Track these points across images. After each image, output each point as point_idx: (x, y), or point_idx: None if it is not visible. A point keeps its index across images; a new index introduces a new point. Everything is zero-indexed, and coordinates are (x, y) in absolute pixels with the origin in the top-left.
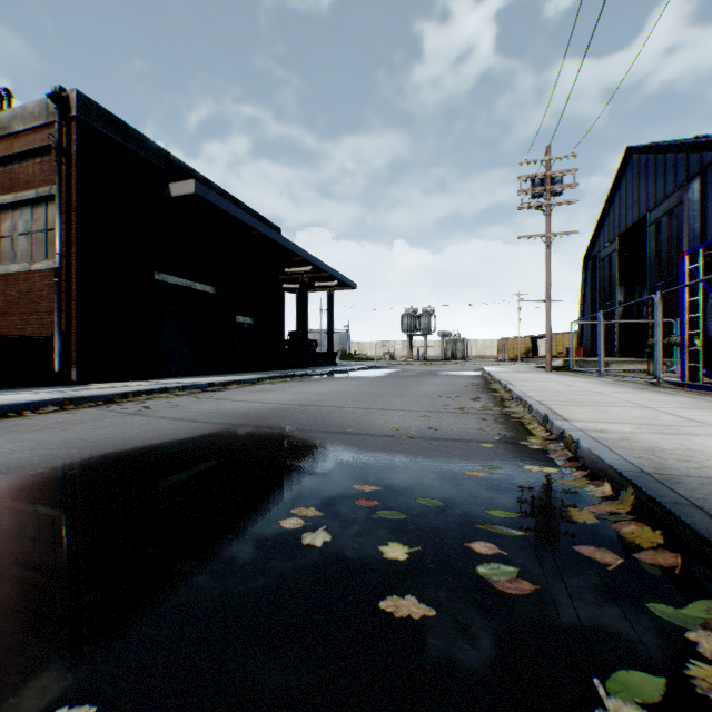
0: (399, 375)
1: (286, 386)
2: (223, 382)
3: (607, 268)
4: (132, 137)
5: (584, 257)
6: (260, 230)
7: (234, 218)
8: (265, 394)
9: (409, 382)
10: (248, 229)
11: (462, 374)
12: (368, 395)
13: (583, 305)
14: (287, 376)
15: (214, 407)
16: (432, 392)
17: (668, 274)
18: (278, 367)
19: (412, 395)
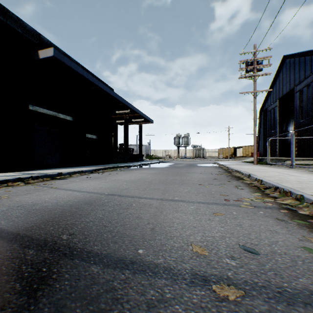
0: (176, 166)
1: (110, 174)
2: (69, 172)
3: (272, 114)
4: (12, 18)
5: (260, 110)
6: (99, 86)
7: (83, 77)
8: (91, 181)
9: (183, 171)
10: (92, 85)
11: (208, 165)
12: (160, 182)
13: (259, 132)
14: (114, 167)
15: (33, 198)
16: (201, 179)
17: (307, 116)
18: (112, 162)
19: (190, 182)
